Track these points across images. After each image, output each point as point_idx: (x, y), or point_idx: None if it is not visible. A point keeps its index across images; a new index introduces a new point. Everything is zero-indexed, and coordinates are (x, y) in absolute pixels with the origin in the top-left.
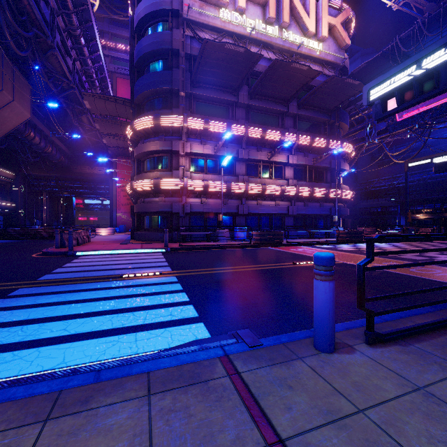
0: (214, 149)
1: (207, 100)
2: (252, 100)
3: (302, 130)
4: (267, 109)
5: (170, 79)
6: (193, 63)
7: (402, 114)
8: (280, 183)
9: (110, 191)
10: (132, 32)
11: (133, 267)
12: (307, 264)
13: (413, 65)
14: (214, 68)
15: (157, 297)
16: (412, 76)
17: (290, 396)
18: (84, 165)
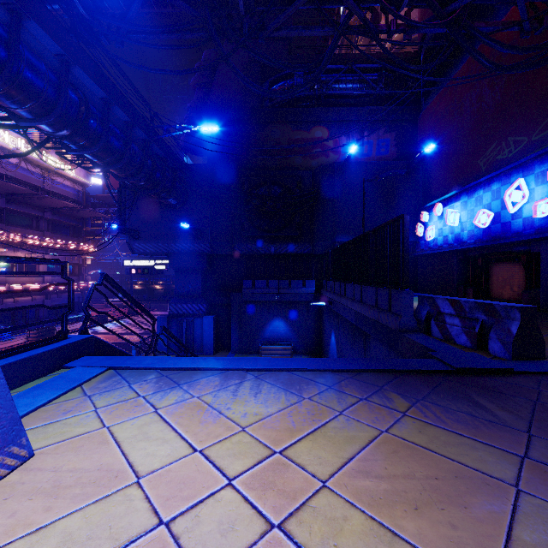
0: None
1: None
2: (9, 204)
3: (55, 231)
4: (23, 212)
5: None
6: None
7: None
8: (37, 280)
9: None
10: None
11: None
12: None
13: (141, 260)
14: None
15: None
16: (141, 264)
17: None
18: None
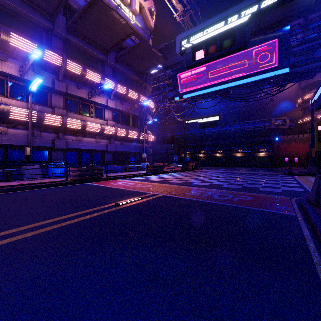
0: (20, 71)
1: (8, 8)
2: (71, 35)
3: (120, 82)
4: (87, 50)
5: None
6: None
7: (182, 89)
8: (100, 122)
9: None
10: None
11: None
12: (131, 202)
13: (215, 24)
14: None
15: None
16: (215, 33)
17: None
18: None
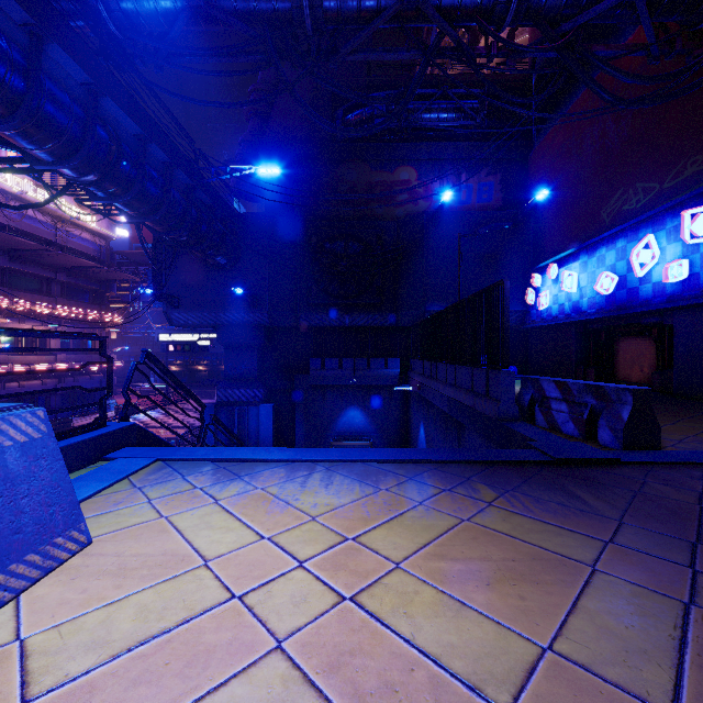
0: None
1: None
2: (13, 262)
3: (70, 297)
4: (30, 273)
5: None
6: None
7: None
8: (47, 359)
9: None
10: None
11: None
12: None
13: (181, 334)
14: None
15: None
16: (181, 339)
17: None
18: None
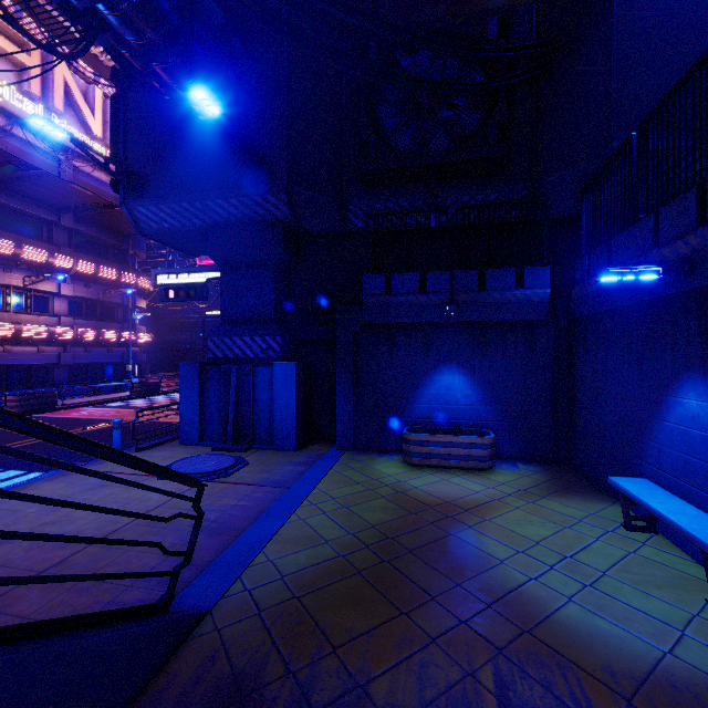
0: None
1: None
2: None
3: (82, 250)
4: (22, 211)
5: None
6: None
7: (201, 260)
8: (46, 321)
9: None
10: None
11: None
12: (99, 427)
13: (185, 273)
14: None
15: None
16: (184, 281)
17: (106, 467)
18: None
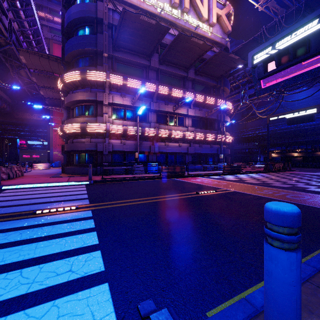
0: (132, 101)
1: (126, 62)
2: (161, 65)
3: (198, 91)
4: (172, 73)
5: (95, 42)
6: (115, 32)
7: (265, 84)
8: (182, 129)
9: (48, 134)
10: (63, 1)
11: (53, 200)
12: (207, 193)
13: (288, 35)
14: (132, 36)
15: (62, 241)
16: (287, 44)
17: None
18: (24, 112)
